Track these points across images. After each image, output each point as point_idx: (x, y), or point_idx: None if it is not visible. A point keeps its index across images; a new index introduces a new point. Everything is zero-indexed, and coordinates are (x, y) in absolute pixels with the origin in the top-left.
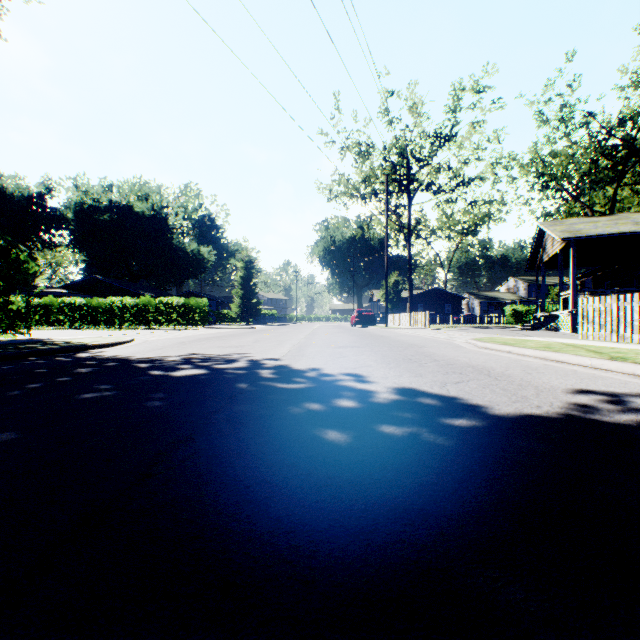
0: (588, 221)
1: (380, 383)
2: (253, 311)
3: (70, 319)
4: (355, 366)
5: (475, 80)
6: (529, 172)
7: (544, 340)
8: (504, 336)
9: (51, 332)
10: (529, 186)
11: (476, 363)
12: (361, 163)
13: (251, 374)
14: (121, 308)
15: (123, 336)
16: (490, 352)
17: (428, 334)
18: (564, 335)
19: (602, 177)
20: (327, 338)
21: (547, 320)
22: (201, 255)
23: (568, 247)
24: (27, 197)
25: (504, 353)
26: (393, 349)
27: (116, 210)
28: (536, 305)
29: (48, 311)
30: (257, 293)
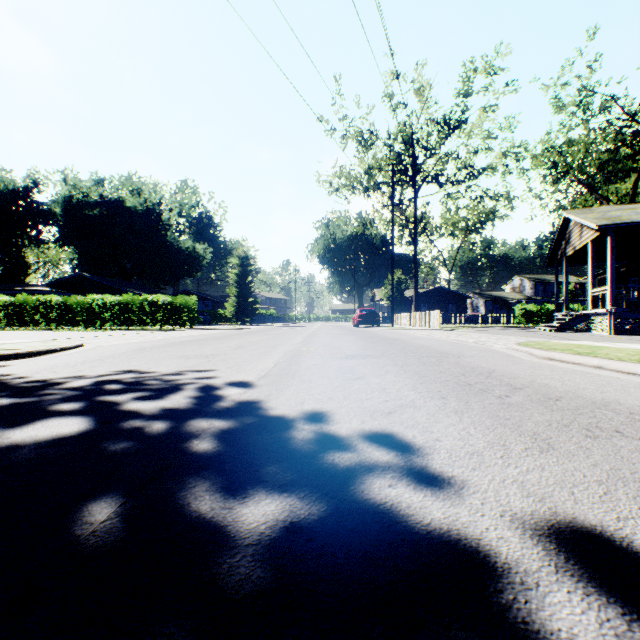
0: (623, 208)
1: (487, 492)
2: (249, 310)
3: (46, 319)
4: (387, 406)
5: (487, 61)
6: (542, 162)
7: (616, 346)
8: (542, 339)
9: (13, 334)
10: (543, 177)
11: (594, 395)
12: (364, 153)
13: (170, 438)
14: (102, 307)
15: (79, 339)
16: (569, 366)
17: (448, 336)
18: (608, 338)
19: (620, 168)
20: (329, 342)
21: (576, 320)
22: (196, 252)
23: (602, 237)
24: (12, 191)
25: (593, 369)
26: (424, 361)
27: (107, 205)
28: (556, 304)
29: (22, 310)
30: (253, 291)
